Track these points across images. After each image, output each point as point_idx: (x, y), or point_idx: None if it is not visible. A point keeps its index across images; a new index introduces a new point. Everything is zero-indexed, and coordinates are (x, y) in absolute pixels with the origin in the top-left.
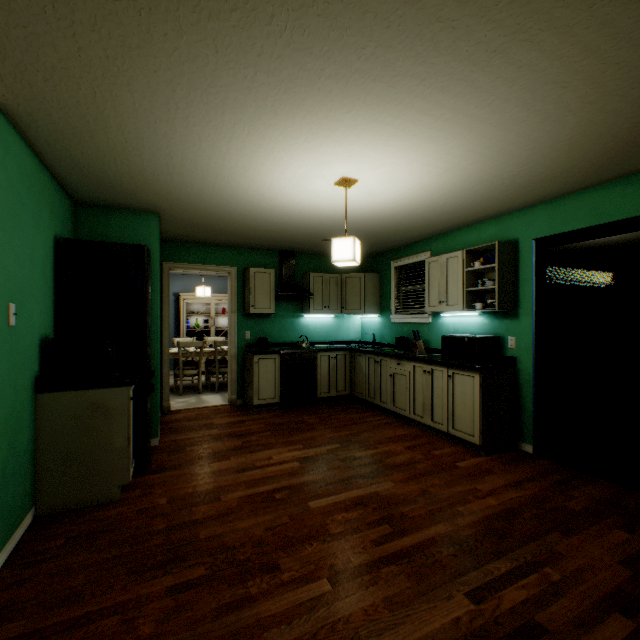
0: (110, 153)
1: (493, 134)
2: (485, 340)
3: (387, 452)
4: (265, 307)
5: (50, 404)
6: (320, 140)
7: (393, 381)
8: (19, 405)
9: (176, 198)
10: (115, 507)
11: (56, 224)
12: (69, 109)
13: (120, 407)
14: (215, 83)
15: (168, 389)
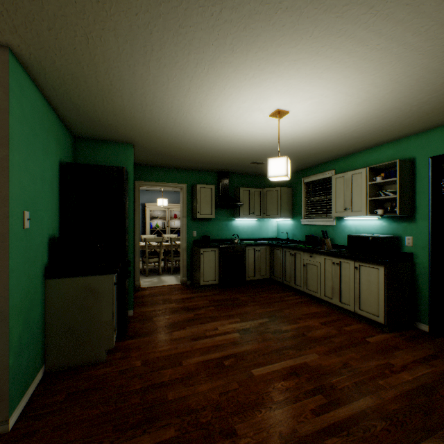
0: (99, 95)
1: (418, 62)
2: (386, 239)
3: (307, 327)
4: (207, 213)
5: (55, 287)
6: (265, 75)
7: (306, 269)
8: (32, 289)
9: (146, 131)
10: (103, 367)
11: (60, 152)
12: (68, 56)
13: (106, 290)
14: (185, 23)
15: (138, 272)
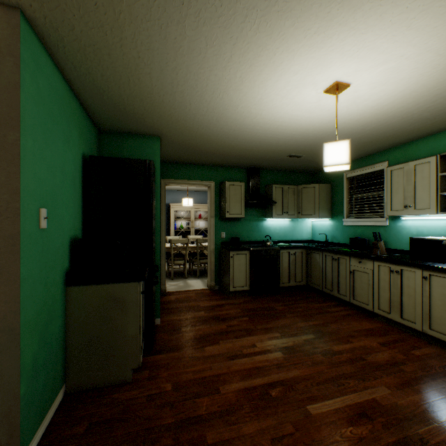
0: (124, 73)
1: None
2: None
3: (364, 348)
4: (237, 213)
5: (77, 296)
6: (332, 29)
7: (353, 277)
8: (50, 299)
9: (175, 120)
10: (128, 389)
11: (84, 145)
12: (88, 17)
13: (132, 300)
14: None
15: (164, 276)
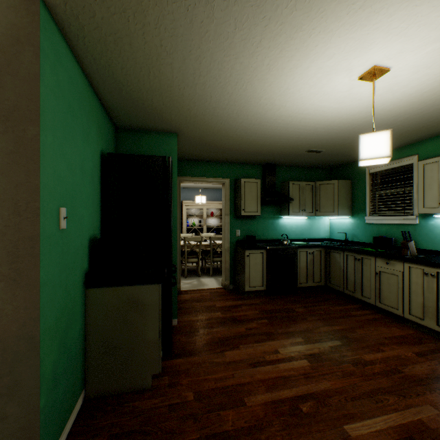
0: (145, 64)
1: None
2: None
3: (398, 358)
4: (252, 210)
5: (96, 298)
6: (382, 1)
7: (379, 279)
8: (70, 303)
9: (193, 115)
10: (149, 397)
11: (102, 142)
12: (110, 0)
13: (152, 302)
14: None
15: (179, 274)
